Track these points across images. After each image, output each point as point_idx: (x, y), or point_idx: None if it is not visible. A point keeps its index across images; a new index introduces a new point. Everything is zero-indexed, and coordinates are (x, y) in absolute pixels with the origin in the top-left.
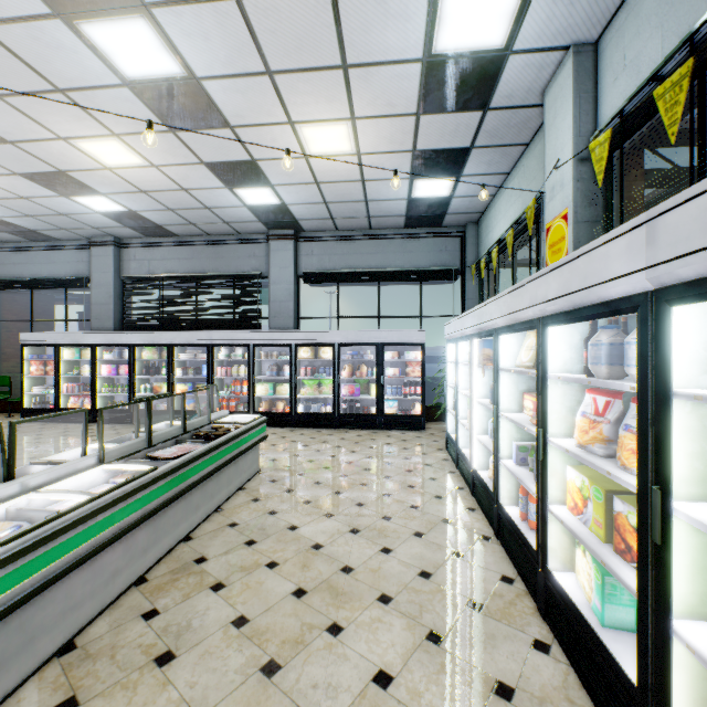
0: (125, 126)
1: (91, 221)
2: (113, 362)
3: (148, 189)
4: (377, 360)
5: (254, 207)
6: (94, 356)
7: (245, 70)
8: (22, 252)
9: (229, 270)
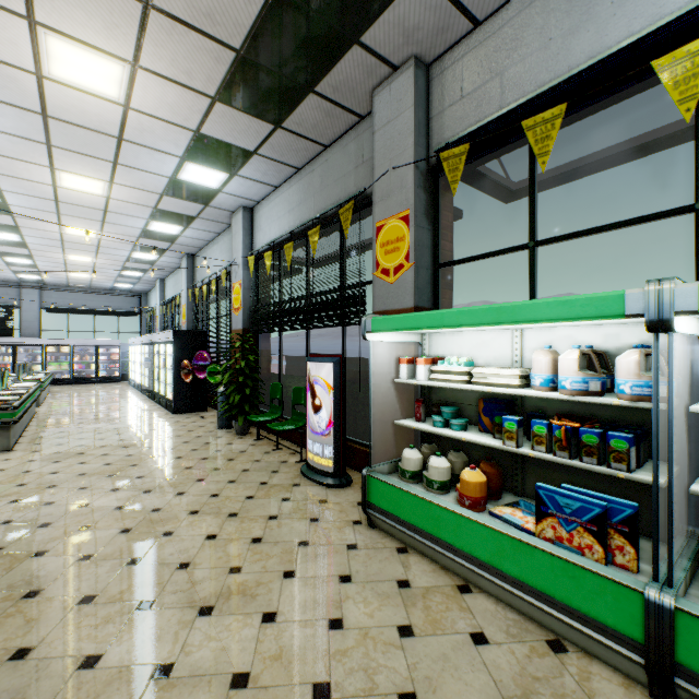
0: None
1: None
2: None
3: None
4: (96, 353)
5: (23, 277)
6: None
7: (58, 267)
8: None
9: None
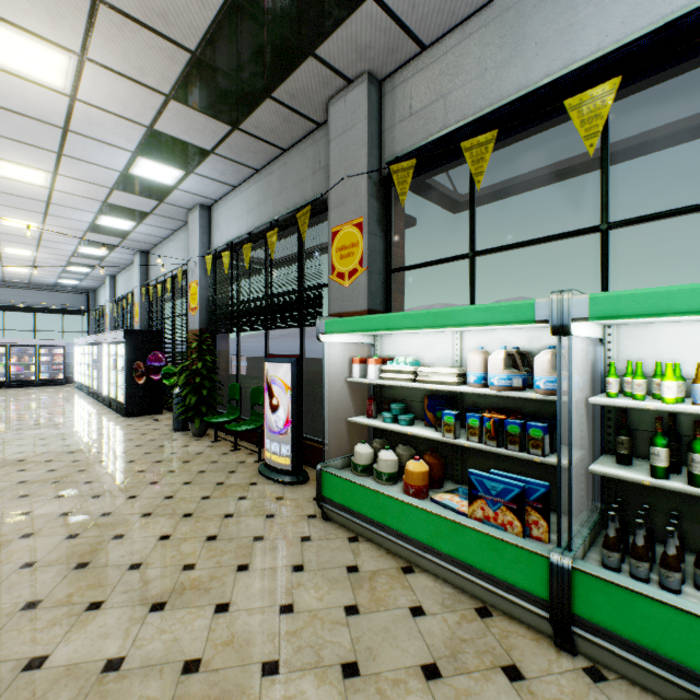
0: None
1: None
2: None
3: None
4: (36, 353)
5: None
6: None
7: None
8: None
9: None
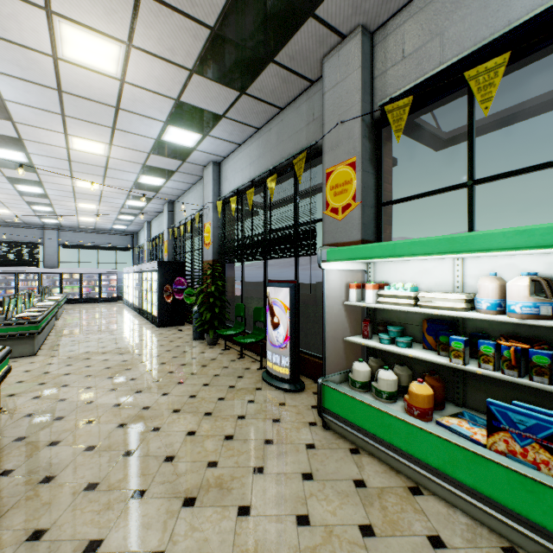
0: (18, 210)
1: None
2: None
3: None
4: (99, 279)
5: (45, 221)
6: None
7: (71, 213)
8: None
9: (19, 239)
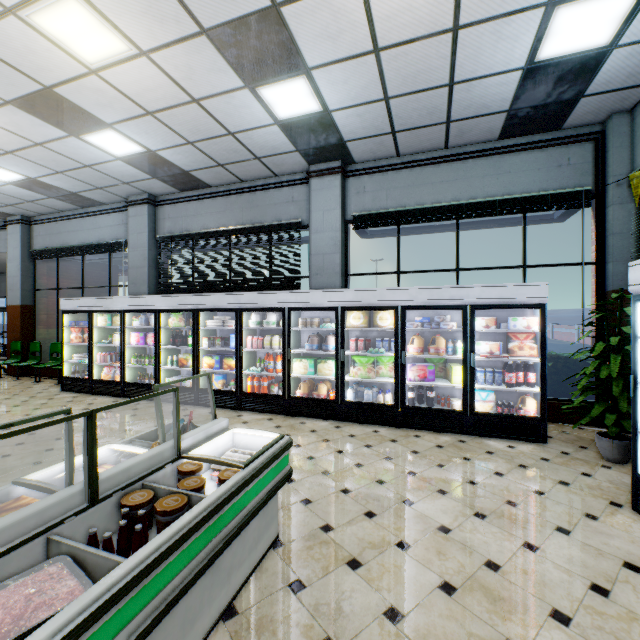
0: None
1: (118, 173)
2: (145, 330)
3: (153, 107)
4: (463, 331)
5: (287, 123)
6: (122, 323)
7: None
8: (74, 219)
9: (264, 220)
